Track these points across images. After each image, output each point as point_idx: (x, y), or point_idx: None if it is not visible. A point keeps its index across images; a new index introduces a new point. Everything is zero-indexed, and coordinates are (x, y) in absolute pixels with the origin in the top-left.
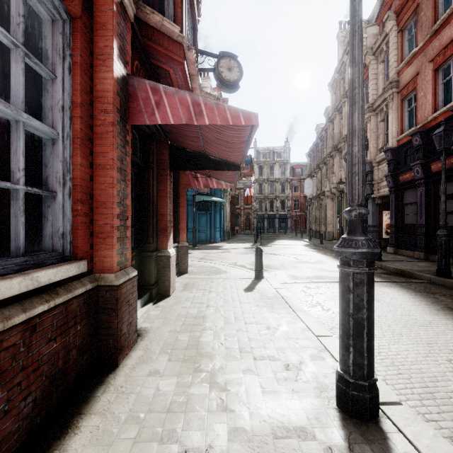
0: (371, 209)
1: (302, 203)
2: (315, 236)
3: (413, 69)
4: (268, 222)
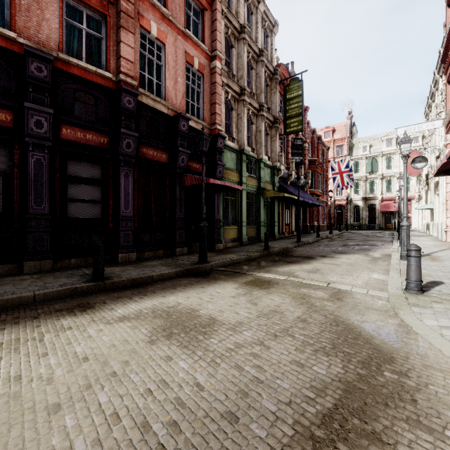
0: None
1: None
2: None
3: None
4: None
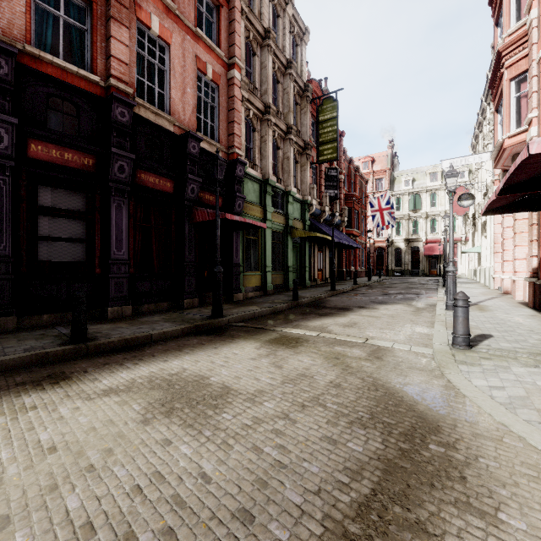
0: None
1: None
2: None
3: None
4: None
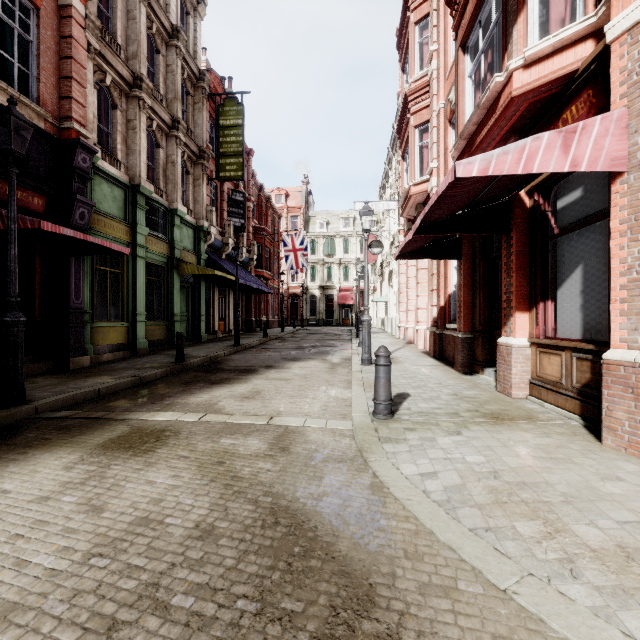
0: None
1: None
2: None
3: None
4: None
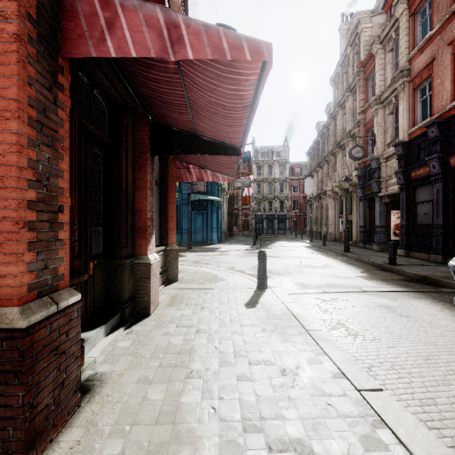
0: (378, 209)
1: (301, 203)
2: (315, 237)
3: (427, 54)
4: (267, 223)
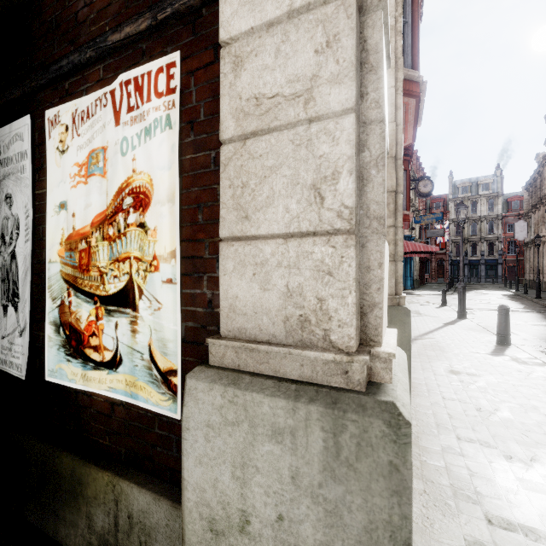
0: None
1: (521, 245)
2: (532, 287)
3: None
4: (469, 269)
